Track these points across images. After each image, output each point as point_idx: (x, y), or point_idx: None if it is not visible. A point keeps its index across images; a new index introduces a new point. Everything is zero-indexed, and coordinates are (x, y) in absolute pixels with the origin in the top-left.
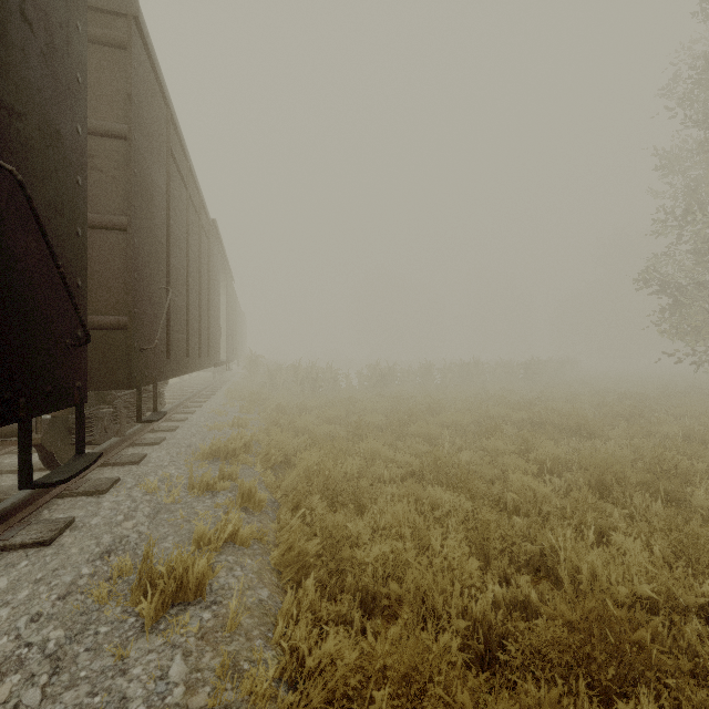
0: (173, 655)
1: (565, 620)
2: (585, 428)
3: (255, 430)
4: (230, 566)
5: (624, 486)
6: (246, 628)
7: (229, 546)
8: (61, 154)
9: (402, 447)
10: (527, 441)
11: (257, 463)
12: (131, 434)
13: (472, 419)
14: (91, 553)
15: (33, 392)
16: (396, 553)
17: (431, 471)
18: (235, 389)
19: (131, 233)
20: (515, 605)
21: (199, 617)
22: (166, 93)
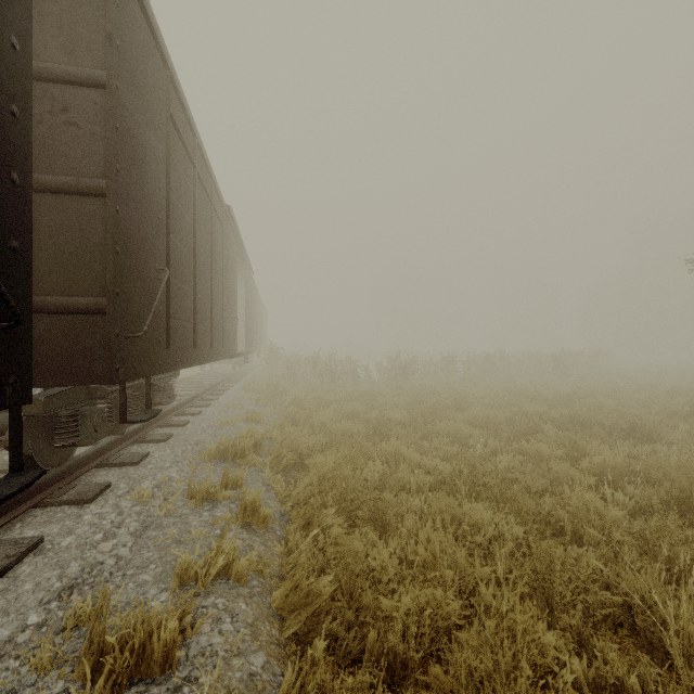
0: None
1: None
2: (640, 429)
3: (268, 426)
4: (218, 615)
5: None
6: None
7: (221, 582)
8: None
9: (428, 447)
10: (576, 445)
11: (266, 466)
12: (137, 430)
13: (504, 416)
14: (47, 590)
15: None
16: (432, 603)
17: (466, 480)
18: (253, 381)
19: (111, 198)
20: (602, 688)
21: None
22: (164, 50)
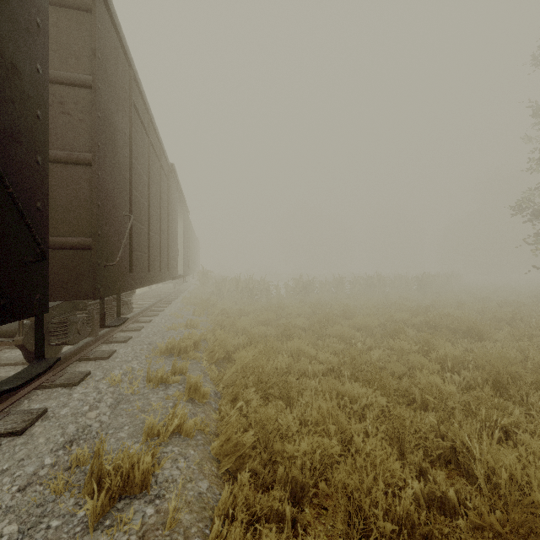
0: None
1: (494, 532)
2: (475, 331)
3: (203, 330)
4: (175, 457)
5: (519, 385)
6: (185, 525)
7: (176, 437)
8: (18, 87)
9: (322, 345)
10: (428, 342)
11: (203, 359)
12: (105, 334)
13: (378, 322)
14: (55, 443)
15: None
16: (322, 447)
17: (348, 368)
18: (190, 297)
19: (95, 167)
20: (432, 500)
21: (143, 512)
22: (129, 55)
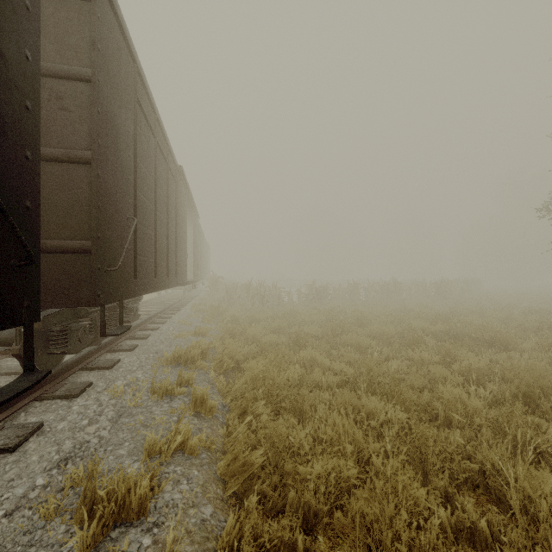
0: None
1: None
2: (500, 340)
3: (212, 339)
4: (177, 479)
5: (551, 400)
6: None
7: (179, 455)
8: (3, 74)
9: (336, 355)
10: (449, 352)
11: (211, 369)
12: (110, 342)
13: (395, 330)
14: (49, 461)
15: None
16: (337, 469)
17: (364, 380)
18: (199, 303)
19: (94, 165)
20: (461, 530)
21: (139, 543)
22: (133, 49)
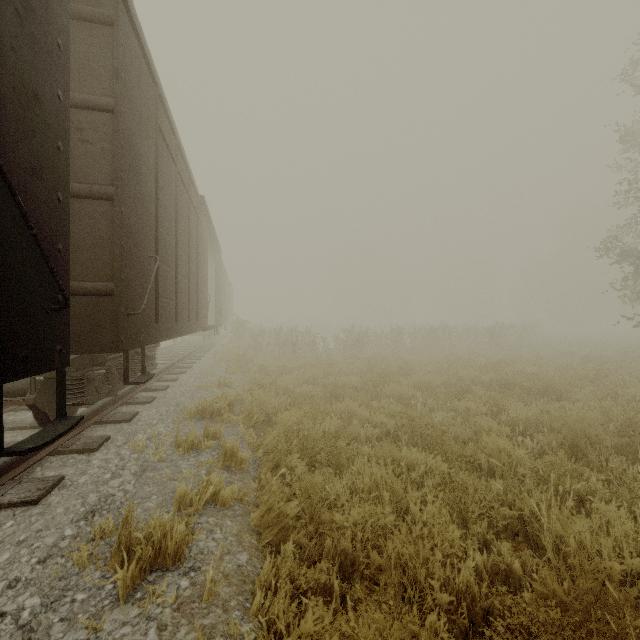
0: (147, 628)
1: (558, 600)
2: (553, 390)
3: (239, 390)
4: (211, 528)
5: (598, 449)
6: (223, 598)
7: (210, 507)
8: (39, 117)
9: (377, 406)
10: (498, 402)
11: (240, 422)
12: (124, 393)
13: (442, 380)
14: (76, 513)
15: (6, 357)
16: (374, 517)
17: (406, 431)
18: (222, 351)
19: (118, 202)
20: (497, 573)
21: (177, 585)
22: (154, 72)
